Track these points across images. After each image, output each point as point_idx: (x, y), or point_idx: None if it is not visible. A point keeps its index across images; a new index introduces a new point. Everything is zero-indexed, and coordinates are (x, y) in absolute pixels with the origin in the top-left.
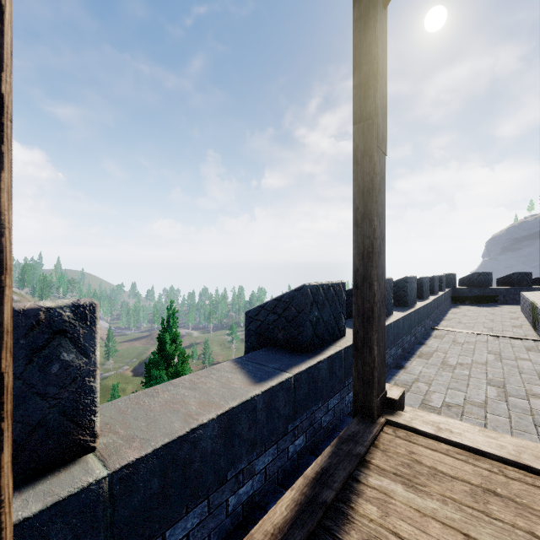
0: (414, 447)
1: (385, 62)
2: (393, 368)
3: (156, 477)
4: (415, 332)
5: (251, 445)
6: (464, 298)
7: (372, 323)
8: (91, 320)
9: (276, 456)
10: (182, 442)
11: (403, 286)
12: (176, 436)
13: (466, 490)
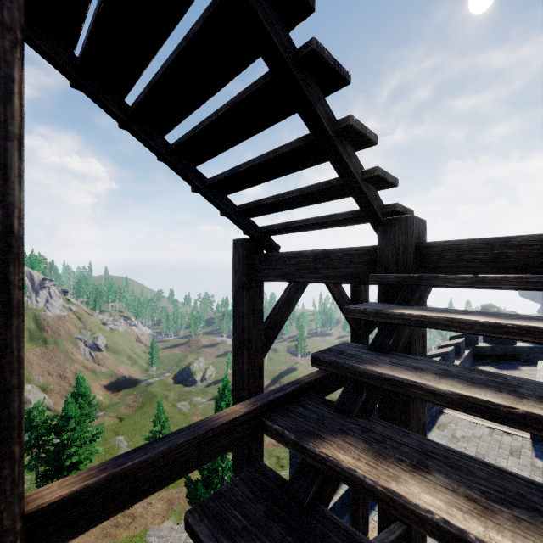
0: None
1: None
2: None
3: None
4: None
5: None
6: (486, 356)
7: (359, 505)
8: None
9: None
10: None
11: None
12: None
13: None
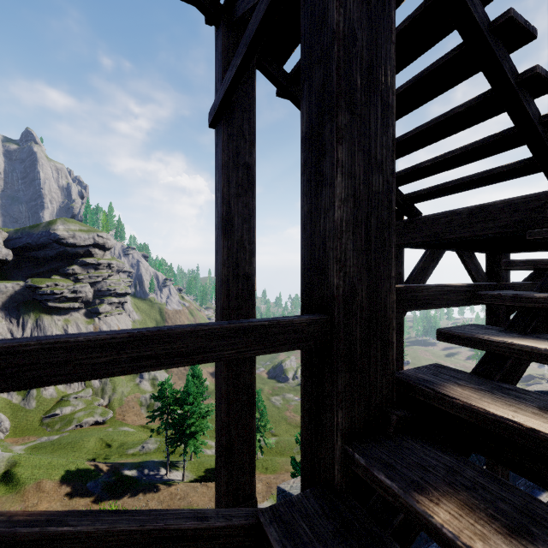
0: None
1: None
2: (536, 487)
3: None
4: None
5: (425, 540)
6: None
7: None
8: None
9: (437, 547)
10: None
11: None
12: None
13: None
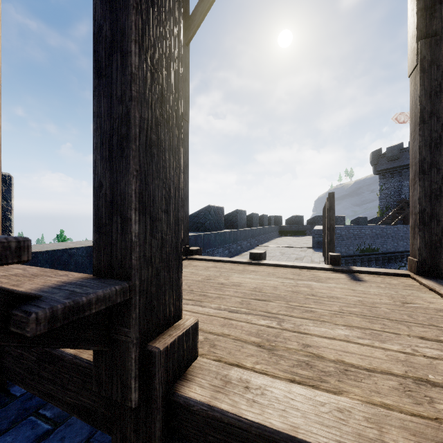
0: (193, 262)
1: (188, 73)
2: None
3: (48, 264)
4: (241, 244)
5: None
6: (287, 232)
7: None
8: (9, 183)
9: None
10: (63, 252)
11: (235, 215)
12: (60, 248)
13: (204, 267)
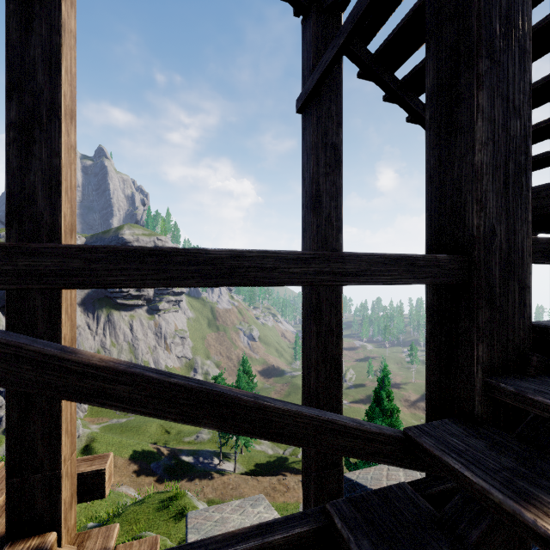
0: None
1: None
2: None
3: None
4: None
5: None
6: None
7: None
8: None
9: None
10: None
11: None
12: None
13: None
